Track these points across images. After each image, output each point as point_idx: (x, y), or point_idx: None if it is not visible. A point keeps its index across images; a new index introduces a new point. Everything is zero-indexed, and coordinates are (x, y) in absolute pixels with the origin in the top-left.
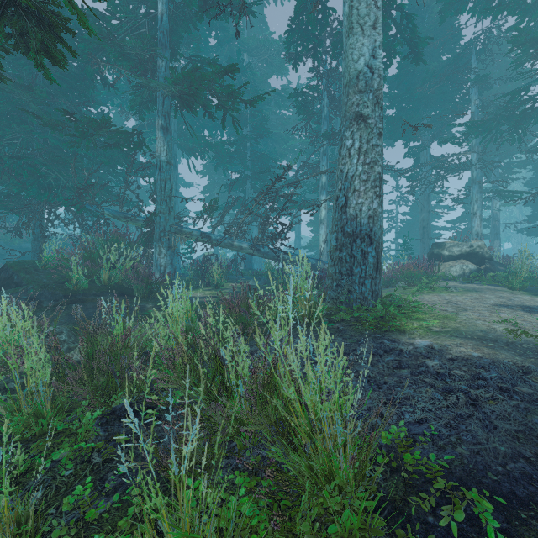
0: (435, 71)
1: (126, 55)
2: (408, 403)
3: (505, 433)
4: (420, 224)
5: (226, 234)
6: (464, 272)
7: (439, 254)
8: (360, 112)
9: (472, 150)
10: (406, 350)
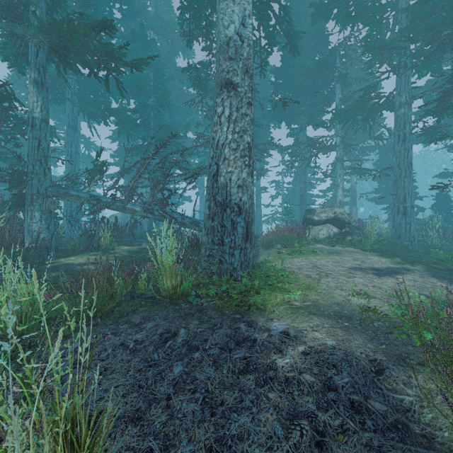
0: (310, 67)
1: None
2: (239, 448)
3: None
4: (299, 192)
5: (114, 198)
6: (329, 235)
7: (311, 219)
8: (230, 79)
9: (336, 134)
10: (260, 340)
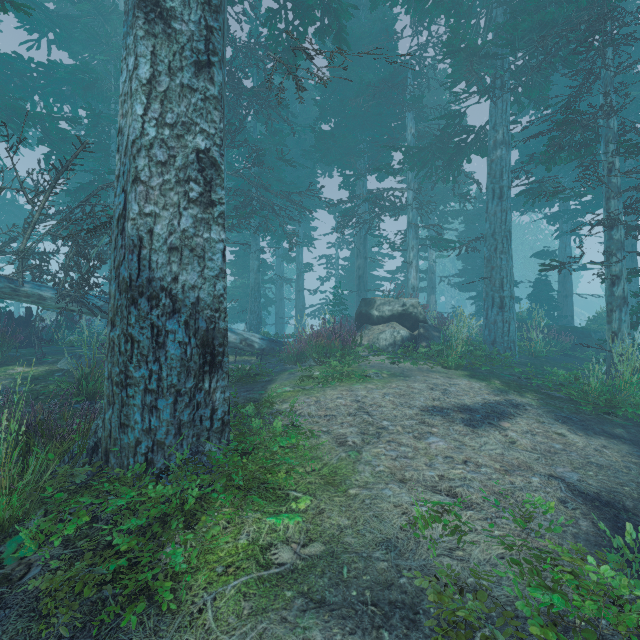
0: (371, 84)
1: None
2: None
3: None
4: (356, 272)
5: None
6: (395, 341)
7: (368, 314)
8: None
9: (408, 187)
10: None
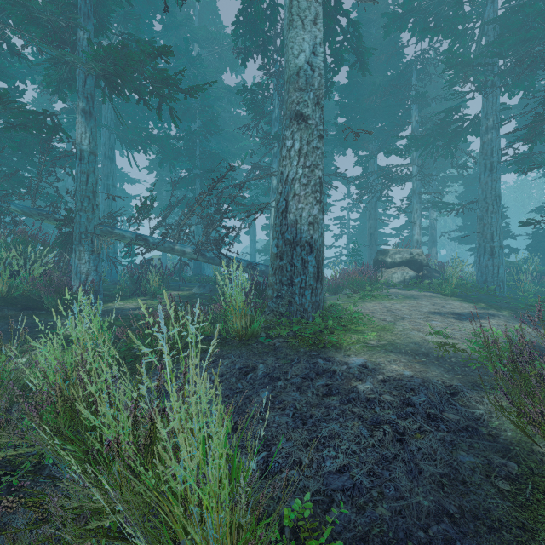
0: (381, 84)
1: (34, 18)
2: (331, 443)
3: (430, 479)
4: (368, 230)
5: (165, 238)
6: (405, 279)
7: (383, 261)
8: (300, 111)
9: (412, 163)
10: (339, 371)
